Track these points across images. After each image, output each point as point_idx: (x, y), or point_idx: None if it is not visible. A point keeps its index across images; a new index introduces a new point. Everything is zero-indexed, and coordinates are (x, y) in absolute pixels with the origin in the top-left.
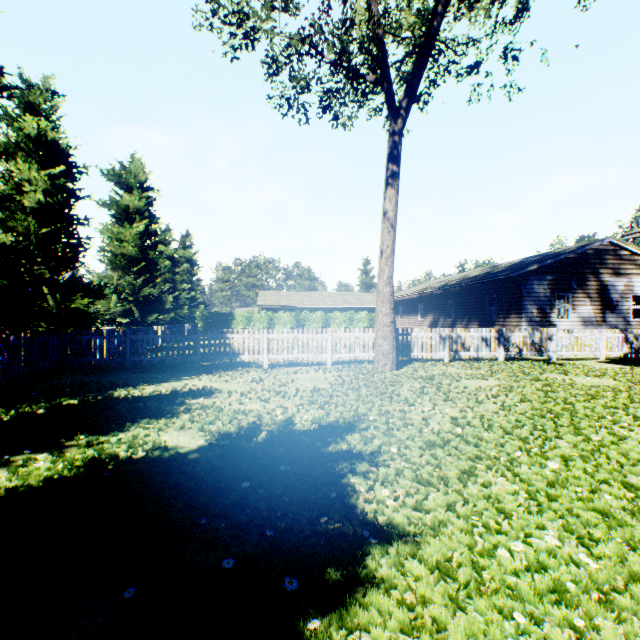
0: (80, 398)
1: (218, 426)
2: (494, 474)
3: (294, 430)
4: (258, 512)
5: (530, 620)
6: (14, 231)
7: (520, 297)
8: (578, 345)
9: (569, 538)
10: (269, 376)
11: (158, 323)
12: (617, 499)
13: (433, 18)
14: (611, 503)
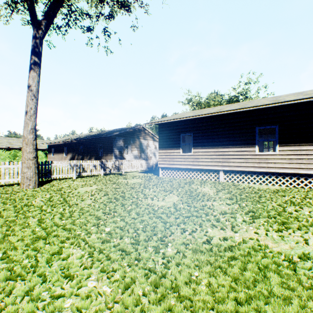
0: None
1: None
2: (74, 247)
3: None
4: None
5: None
6: None
7: (112, 146)
8: (132, 166)
9: (103, 275)
10: None
11: None
12: (129, 239)
13: None
14: (128, 241)
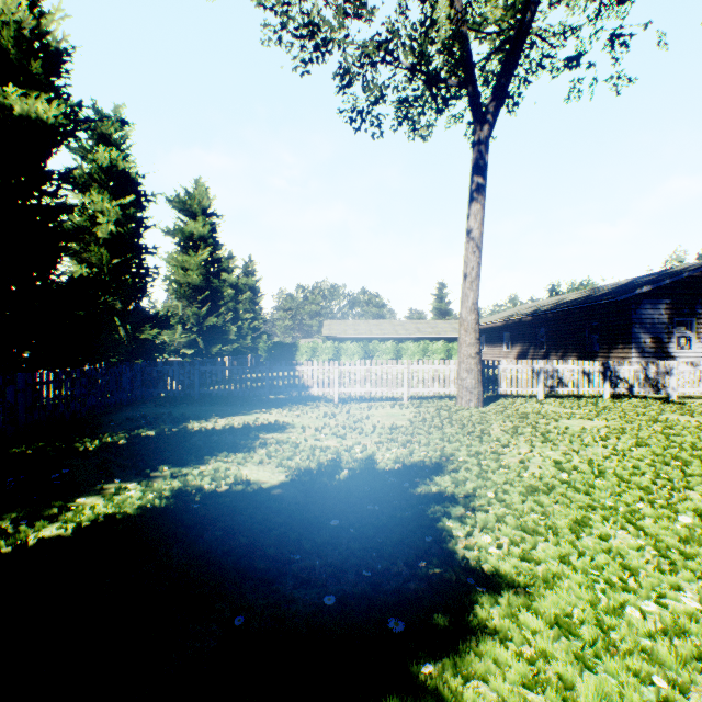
0: (156, 430)
1: (297, 462)
2: (612, 526)
3: (377, 469)
4: (351, 552)
5: (672, 688)
6: (88, 262)
7: (629, 324)
8: None
9: None
10: (341, 411)
11: (222, 354)
12: None
13: (526, 8)
14: None
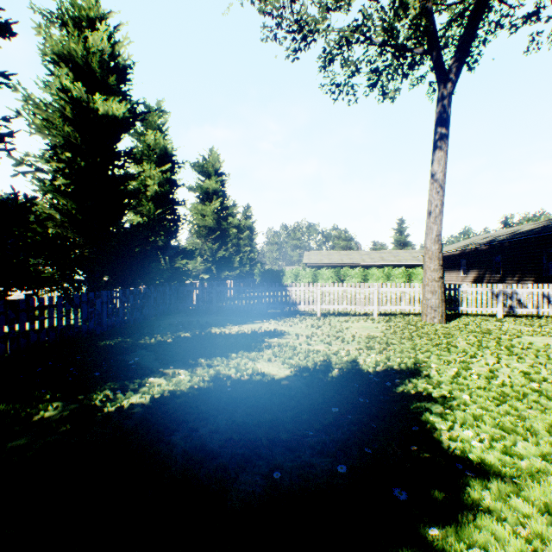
0: (191, 332)
1: (297, 361)
2: None
3: (361, 370)
4: (351, 433)
5: None
6: (141, 213)
7: None
8: None
9: None
10: (324, 323)
11: (228, 278)
12: None
13: None
14: None
